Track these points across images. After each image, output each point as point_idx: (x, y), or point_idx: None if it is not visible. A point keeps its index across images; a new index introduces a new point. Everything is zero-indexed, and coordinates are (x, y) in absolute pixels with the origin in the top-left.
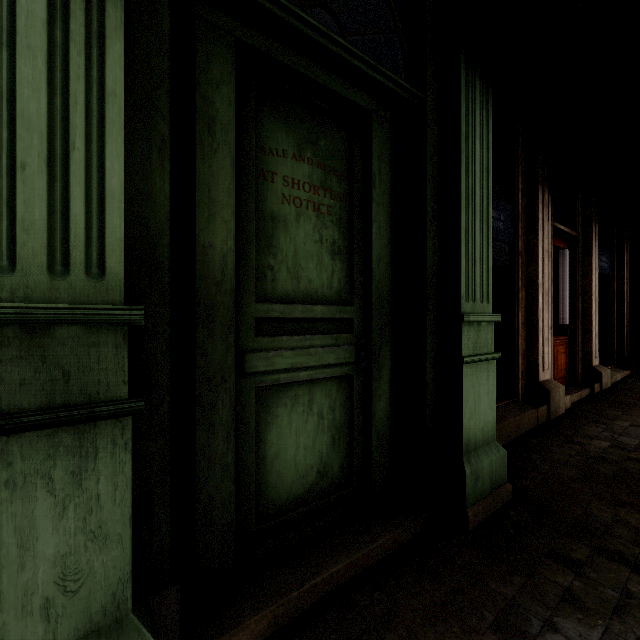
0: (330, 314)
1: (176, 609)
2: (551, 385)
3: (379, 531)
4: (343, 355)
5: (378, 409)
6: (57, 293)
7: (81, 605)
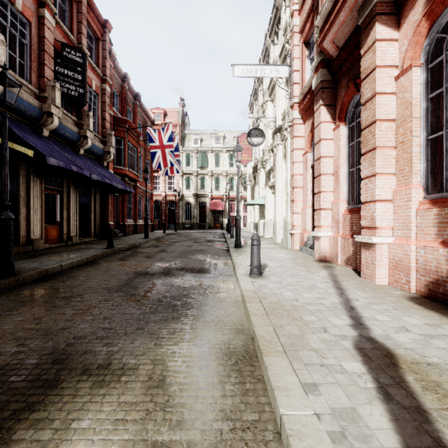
0: None
1: None
2: (36, 240)
3: None
4: None
5: None
6: None
7: None
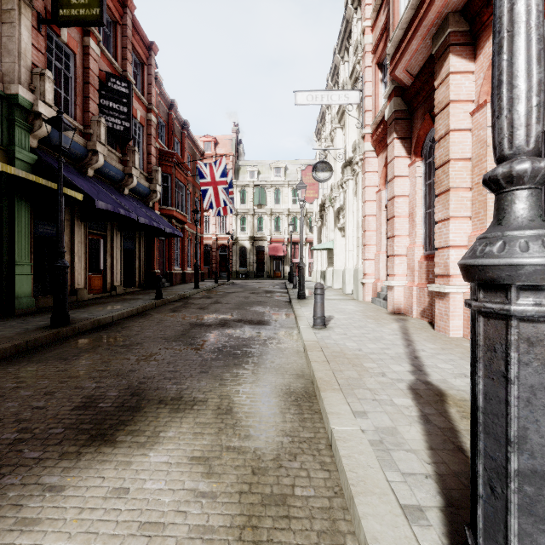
0: None
1: None
2: (81, 289)
3: None
4: None
5: None
6: None
7: None
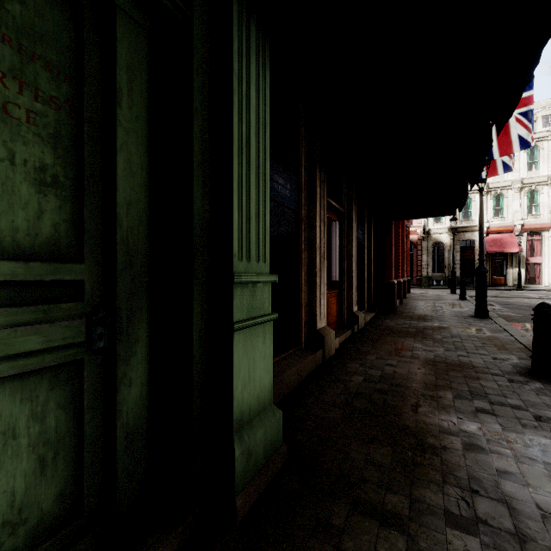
0: (32, 275)
1: None
2: (326, 331)
3: None
4: (60, 334)
5: (127, 399)
6: None
7: None
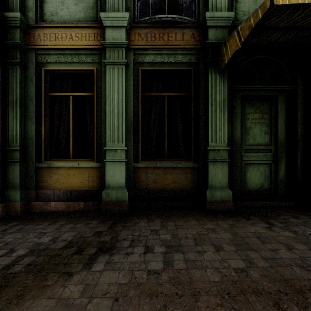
0: (264, 148)
1: (232, 194)
2: None
3: (278, 201)
4: (268, 158)
5: (280, 173)
6: (220, 146)
7: (223, 184)
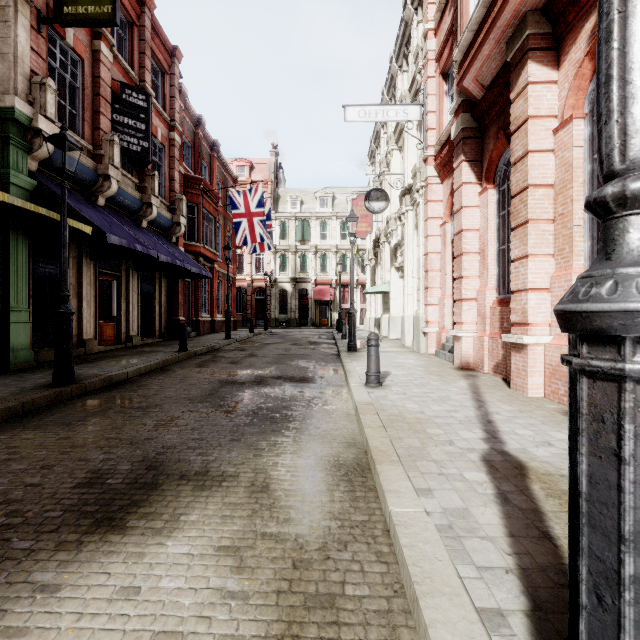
0: None
1: None
2: (90, 340)
3: None
4: None
5: None
6: None
7: None
